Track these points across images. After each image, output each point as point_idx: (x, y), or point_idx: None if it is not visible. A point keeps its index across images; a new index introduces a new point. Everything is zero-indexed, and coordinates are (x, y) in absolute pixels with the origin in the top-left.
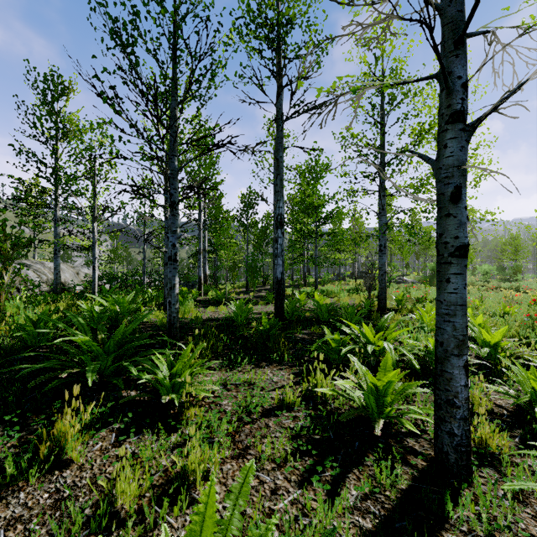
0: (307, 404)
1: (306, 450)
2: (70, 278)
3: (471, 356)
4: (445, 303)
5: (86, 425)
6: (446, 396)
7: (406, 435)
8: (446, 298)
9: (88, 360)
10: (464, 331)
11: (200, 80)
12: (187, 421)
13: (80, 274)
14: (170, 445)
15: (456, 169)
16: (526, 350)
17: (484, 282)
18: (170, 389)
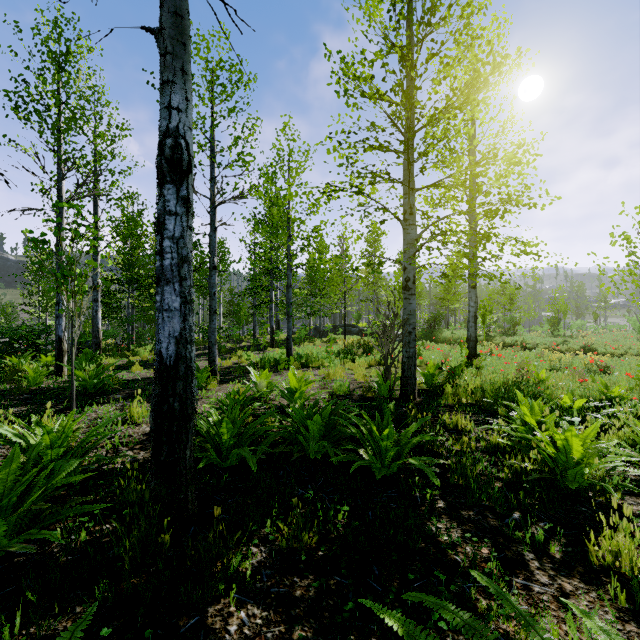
0: None
1: None
2: None
3: None
4: None
5: None
6: None
7: None
8: None
9: None
10: None
11: None
12: None
13: None
14: None
15: None
16: None
17: (486, 336)
18: None
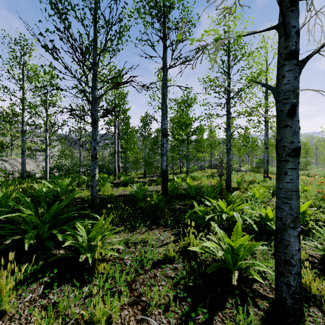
0: (183, 257)
1: (183, 295)
2: (33, 168)
3: None
4: (283, 189)
5: (19, 282)
6: (285, 257)
7: (253, 281)
8: (284, 186)
9: (29, 228)
10: (297, 210)
11: (112, 39)
12: (98, 273)
13: (39, 166)
14: (83, 295)
15: (292, 92)
16: (322, 215)
17: None
18: (87, 249)
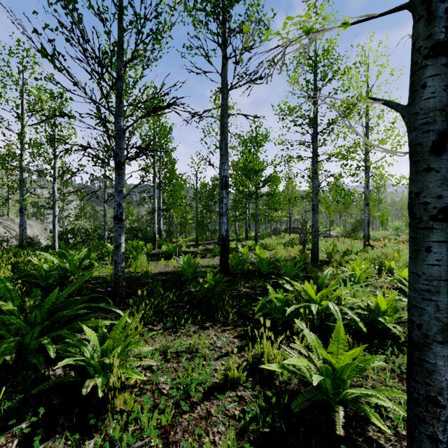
0: (253, 378)
1: None
2: (38, 233)
3: (404, 309)
4: (424, 277)
5: None
6: (427, 391)
7: (367, 422)
8: (426, 271)
9: (8, 334)
10: None
11: (146, 43)
12: (114, 412)
13: (47, 230)
14: None
15: (439, 112)
16: None
17: (395, 236)
18: (99, 368)
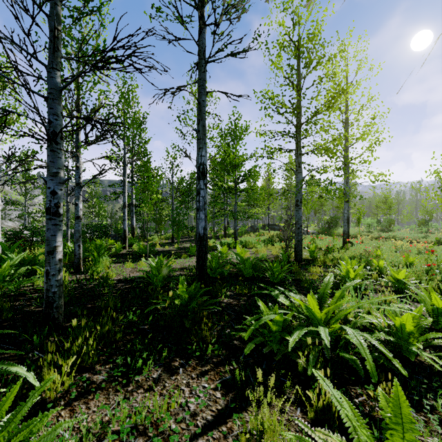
0: None
1: None
2: None
3: None
4: None
5: None
6: None
7: None
8: None
9: None
10: None
11: None
12: None
13: (2, 227)
14: None
15: None
16: None
17: (368, 232)
18: None
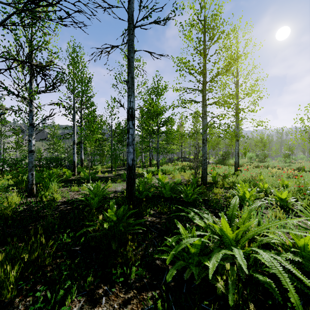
0: None
1: None
2: None
3: None
4: None
5: None
6: None
7: None
8: None
9: None
10: None
11: None
12: None
13: None
14: None
15: None
16: None
17: (250, 162)
18: None
